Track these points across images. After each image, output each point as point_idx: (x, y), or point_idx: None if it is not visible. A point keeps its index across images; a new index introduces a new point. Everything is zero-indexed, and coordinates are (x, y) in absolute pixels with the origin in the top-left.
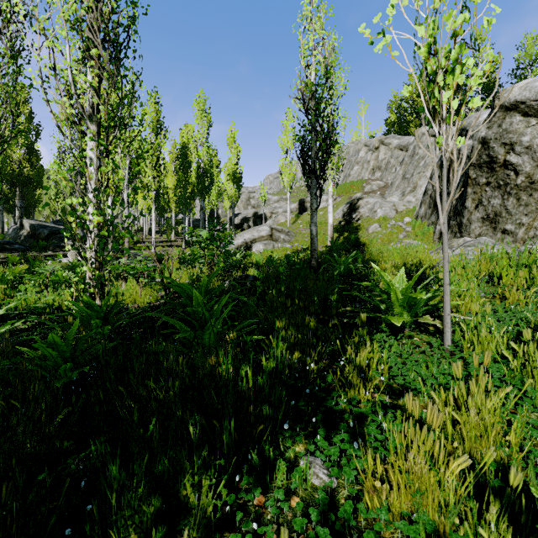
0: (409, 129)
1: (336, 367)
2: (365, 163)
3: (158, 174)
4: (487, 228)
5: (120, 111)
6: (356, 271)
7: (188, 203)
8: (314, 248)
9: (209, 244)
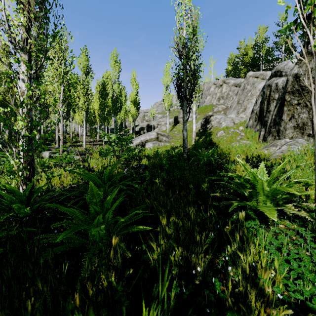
0: (240, 74)
1: (218, 261)
2: (214, 94)
3: (87, 100)
4: (297, 133)
5: (45, 45)
6: (215, 161)
7: (106, 118)
8: (185, 146)
9: (117, 143)
